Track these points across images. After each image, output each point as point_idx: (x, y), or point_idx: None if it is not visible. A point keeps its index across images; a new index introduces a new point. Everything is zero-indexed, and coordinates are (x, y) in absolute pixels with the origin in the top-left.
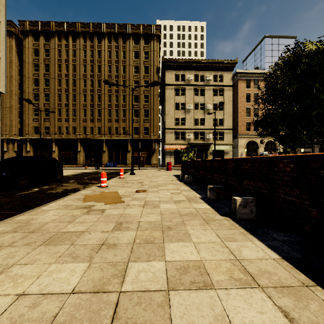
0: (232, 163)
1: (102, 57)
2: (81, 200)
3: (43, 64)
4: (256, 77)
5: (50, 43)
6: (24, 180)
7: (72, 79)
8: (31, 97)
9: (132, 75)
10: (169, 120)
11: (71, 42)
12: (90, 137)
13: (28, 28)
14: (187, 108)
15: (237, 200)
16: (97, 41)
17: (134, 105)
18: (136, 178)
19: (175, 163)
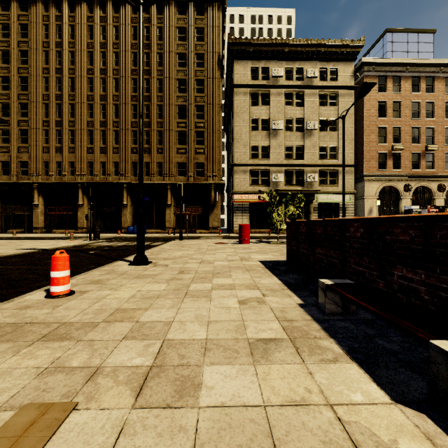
0: None
1: (120, 39)
2: None
3: (17, 51)
4: (397, 72)
5: (30, 14)
6: None
7: (68, 77)
8: None
9: (175, 70)
10: (241, 150)
11: (66, 12)
12: (101, 180)
13: None
14: (272, 128)
15: None
16: (112, 9)
17: (178, 123)
18: (121, 294)
19: (251, 226)
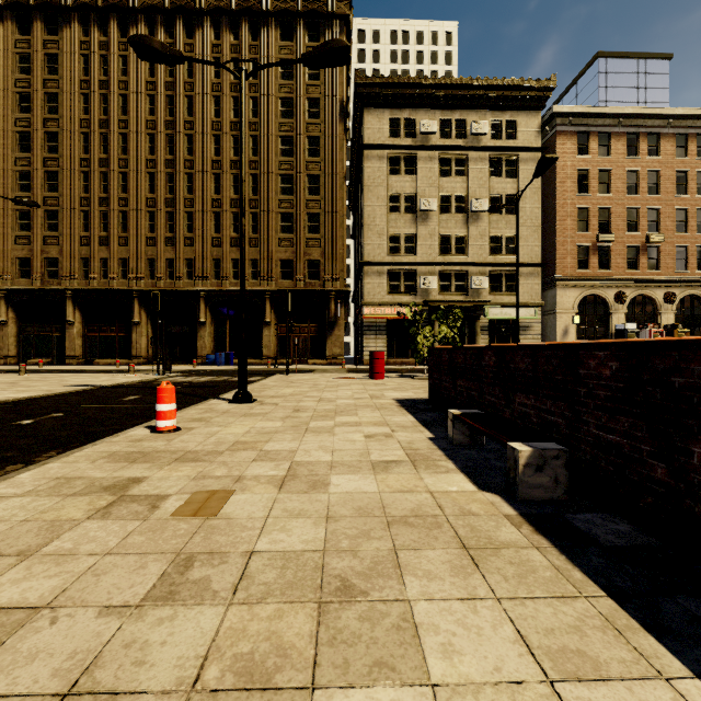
0: None
1: (196, 76)
2: None
3: (42, 94)
4: (604, 127)
5: (61, 39)
6: None
7: (117, 133)
8: (11, 181)
9: (277, 123)
10: (375, 241)
11: (114, 36)
12: (167, 286)
13: None
14: (420, 209)
15: None
16: (184, 32)
17: (281, 202)
18: (234, 430)
19: (389, 354)
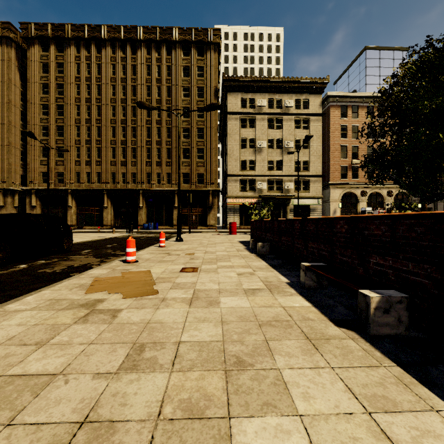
0: (345, 225)
1: (137, 75)
2: (85, 288)
3: (54, 84)
4: (355, 103)
5: (65, 55)
6: (3, 252)
7: (95, 105)
8: (38, 131)
9: (181, 100)
10: (233, 163)
11: (94, 53)
12: (122, 187)
13: (34, 33)
14: (257, 146)
15: (371, 298)
16: (131, 51)
17: (183, 142)
18: (184, 246)
19: (241, 223)
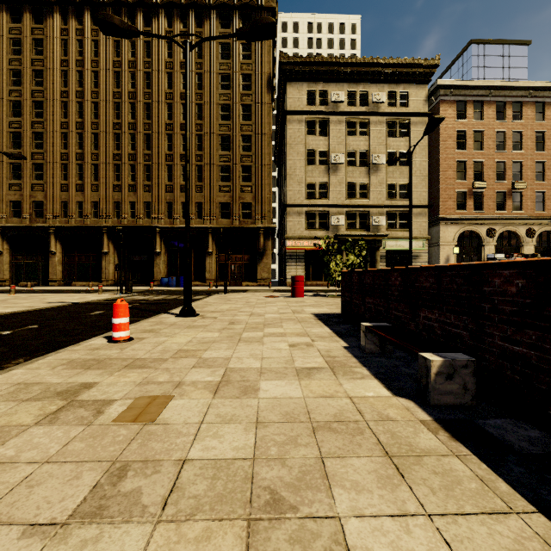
0: None
1: (153, 56)
2: None
3: (30, 71)
4: (478, 97)
5: (46, 27)
6: None
7: (90, 101)
8: (6, 140)
9: (217, 94)
10: (295, 188)
11: (88, 25)
12: (129, 223)
13: None
14: (332, 162)
15: None
16: (143, 22)
17: (221, 156)
18: (178, 340)
19: (307, 277)
